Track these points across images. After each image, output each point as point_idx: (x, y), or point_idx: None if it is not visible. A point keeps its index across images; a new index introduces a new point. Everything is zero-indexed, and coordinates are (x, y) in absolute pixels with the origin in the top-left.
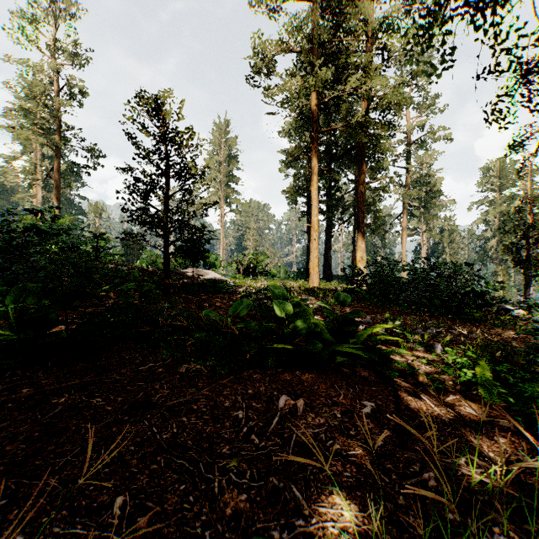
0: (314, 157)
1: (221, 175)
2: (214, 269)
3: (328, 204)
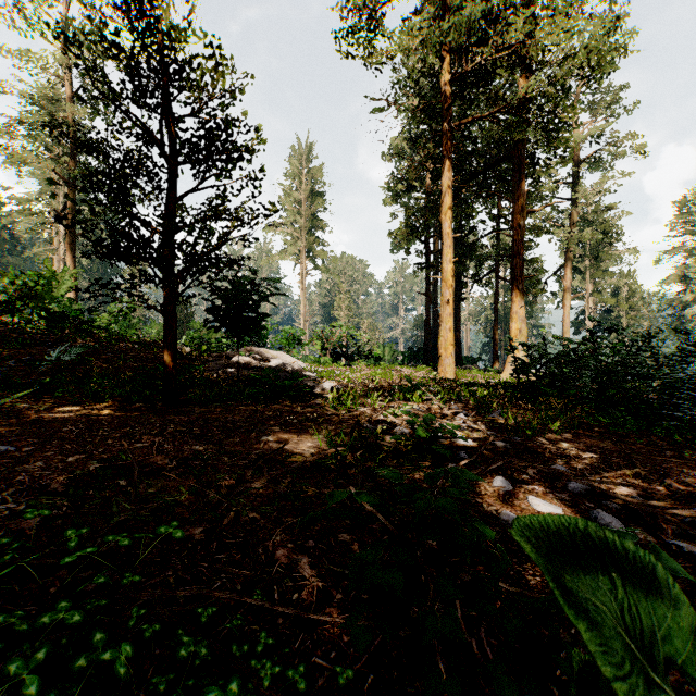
0: (447, 166)
1: (301, 219)
2: (287, 349)
3: (455, 252)
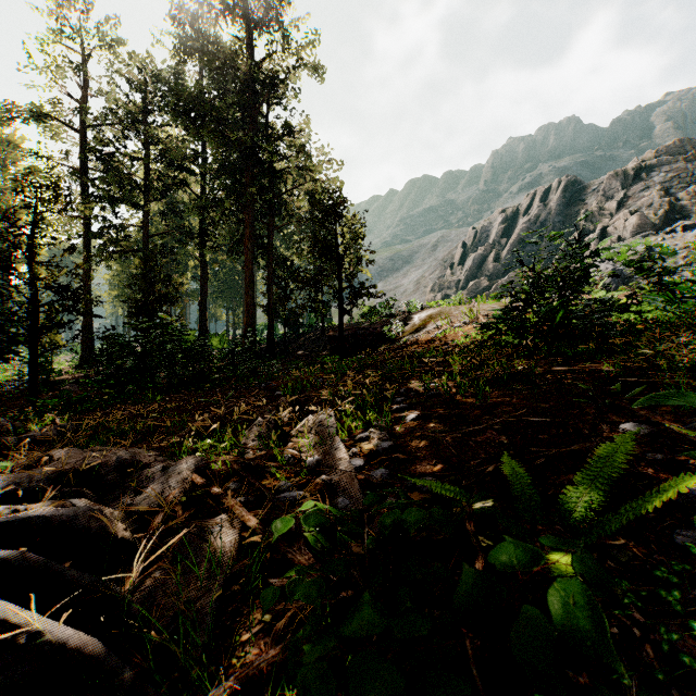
0: None
1: None
2: None
3: None
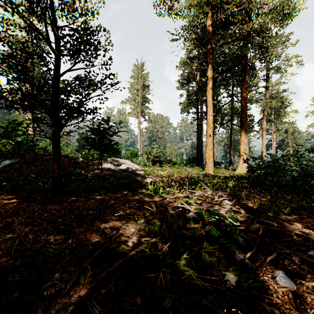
0: (209, 67)
1: (138, 97)
2: (130, 159)
3: None
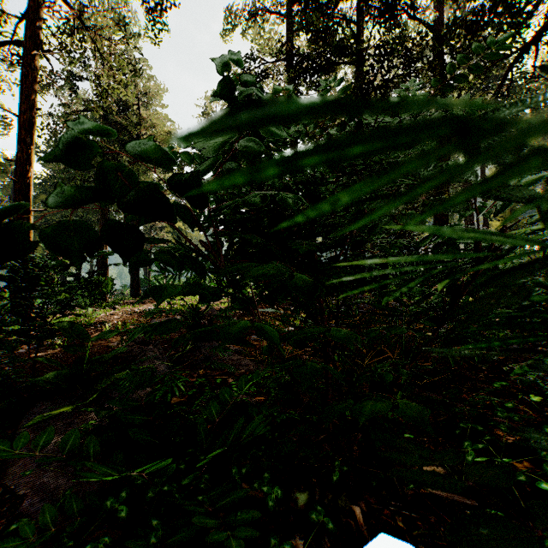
0: None
1: None
2: None
3: None
